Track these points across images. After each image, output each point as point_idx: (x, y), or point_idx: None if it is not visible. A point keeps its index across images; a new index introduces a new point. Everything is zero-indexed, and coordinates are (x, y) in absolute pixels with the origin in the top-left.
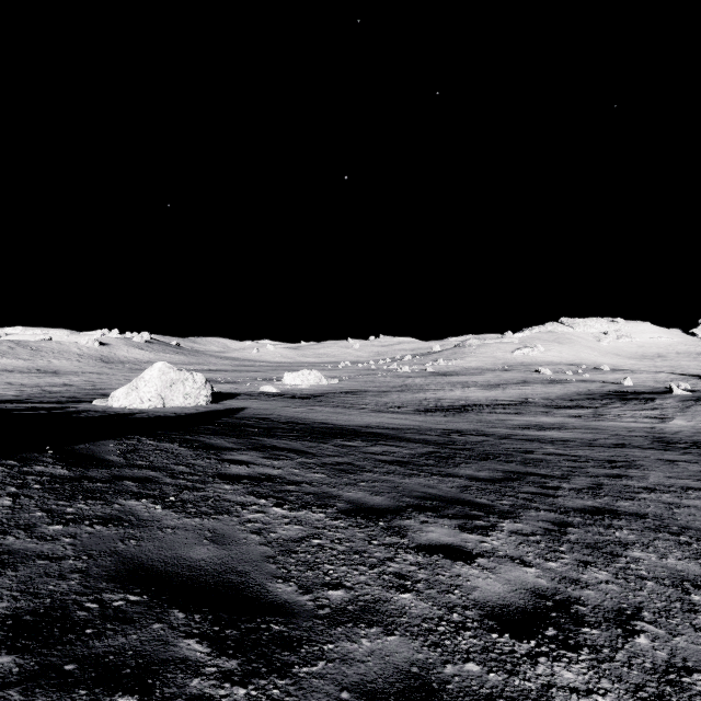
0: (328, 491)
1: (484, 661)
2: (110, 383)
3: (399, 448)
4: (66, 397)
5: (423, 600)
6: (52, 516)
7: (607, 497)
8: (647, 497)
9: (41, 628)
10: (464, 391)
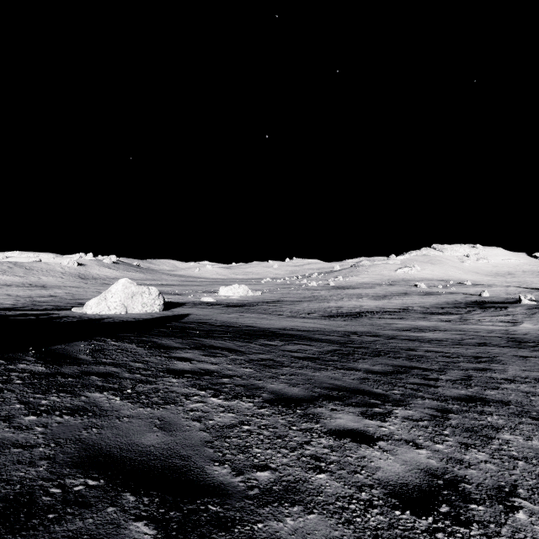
0: (254, 383)
1: (391, 537)
2: (85, 295)
3: (310, 346)
4: (51, 305)
5: (336, 480)
6: (28, 408)
7: (476, 387)
8: (509, 387)
9: (9, 514)
10: (359, 301)
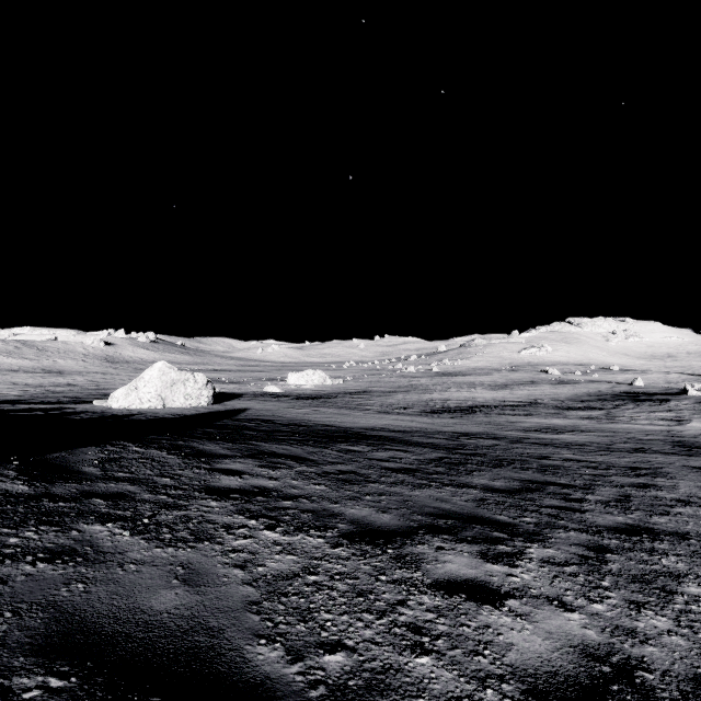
0: (328, 507)
1: None
2: (113, 383)
3: (406, 453)
4: (68, 397)
5: (446, 668)
6: None
7: (639, 512)
8: (684, 512)
9: None
10: (471, 392)
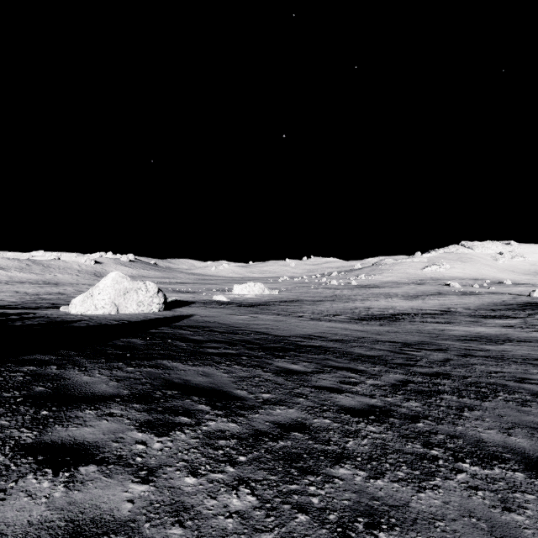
0: None
1: None
2: None
3: (358, 375)
4: (50, 303)
5: None
6: None
7: None
8: None
9: None
10: (389, 301)
